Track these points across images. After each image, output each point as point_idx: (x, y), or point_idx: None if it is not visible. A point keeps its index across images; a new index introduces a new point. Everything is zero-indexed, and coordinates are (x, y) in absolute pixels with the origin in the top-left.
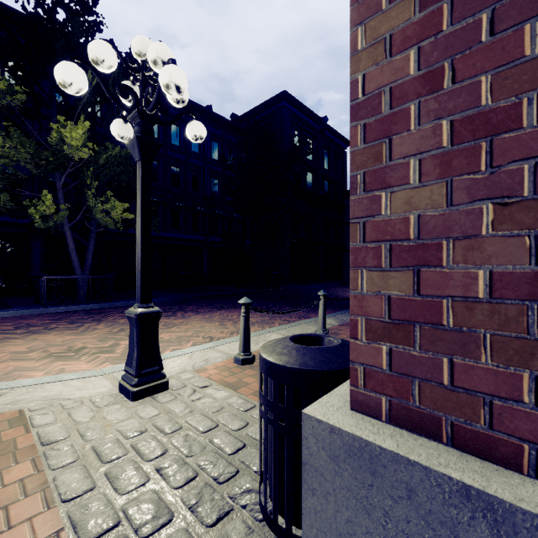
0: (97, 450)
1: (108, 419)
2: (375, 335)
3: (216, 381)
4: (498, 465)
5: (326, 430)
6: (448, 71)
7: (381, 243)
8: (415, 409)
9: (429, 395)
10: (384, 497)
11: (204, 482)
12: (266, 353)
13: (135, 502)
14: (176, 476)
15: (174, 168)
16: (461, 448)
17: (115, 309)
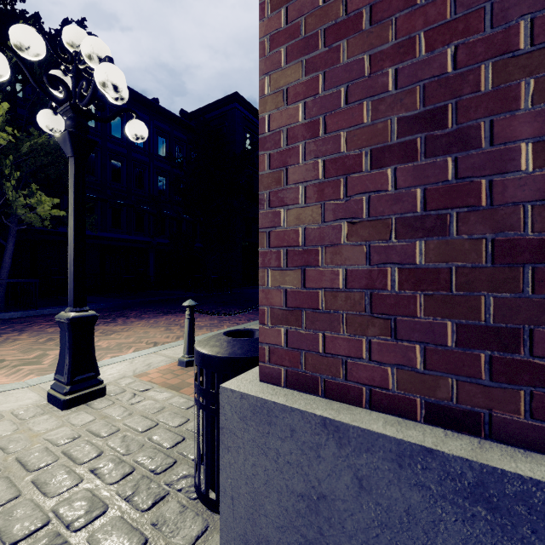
0: (22, 460)
1: (34, 430)
2: (277, 320)
3: (158, 384)
4: (350, 404)
5: (238, 397)
6: (322, 123)
7: (280, 248)
8: (302, 374)
9: (311, 362)
10: (276, 439)
11: (141, 475)
12: (200, 346)
13: (67, 502)
14: (111, 473)
15: (115, 162)
16: (329, 397)
17: (42, 317)
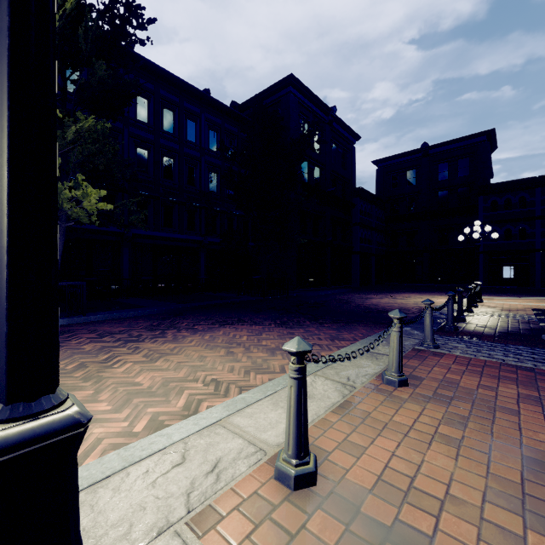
0: None
1: None
2: None
3: None
4: None
5: None
6: None
7: None
8: None
9: None
10: None
11: None
12: None
13: None
14: None
15: (167, 158)
16: None
17: (87, 326)
